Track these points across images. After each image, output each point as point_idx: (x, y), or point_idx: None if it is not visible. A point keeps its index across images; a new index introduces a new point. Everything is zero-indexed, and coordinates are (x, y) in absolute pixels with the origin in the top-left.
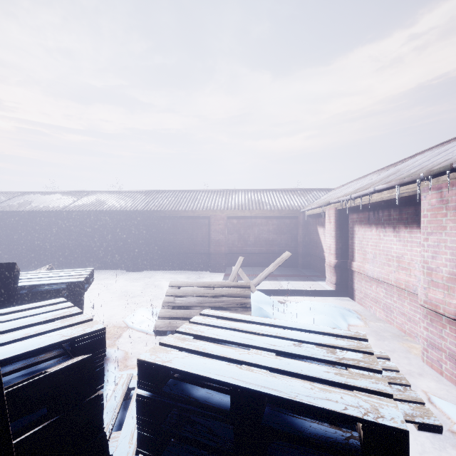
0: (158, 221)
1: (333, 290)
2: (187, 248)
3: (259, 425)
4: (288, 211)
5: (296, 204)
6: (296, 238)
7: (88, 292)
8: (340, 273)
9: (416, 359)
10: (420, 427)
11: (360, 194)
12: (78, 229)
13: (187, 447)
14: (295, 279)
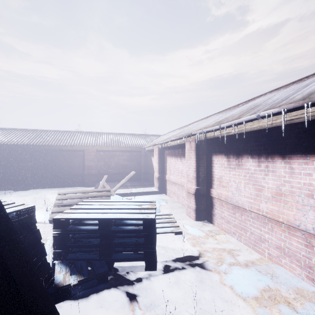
0: (42, 153)
1: (157, 191)
2: (66, 171)
3: (110, 230)
4: (136, 147)
5: (140, 143)
6: (140, 163)
7: None
8: (160, 182)
9: (184, 214)
10: (175, 233)
11: (166, 141)
12: None
13: (78, 253)
14: (138, 187)
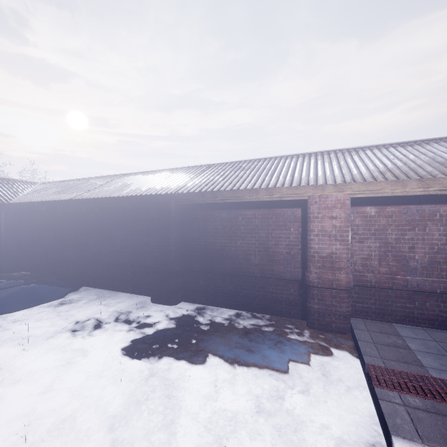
0: (203, 214)
1: None
2: (255, 266)
3: None
4: None
5: None
6: None
7: (18, 382)
8: None
9: None
10: None
11: None
12: (94, 227)
13: None
14: None
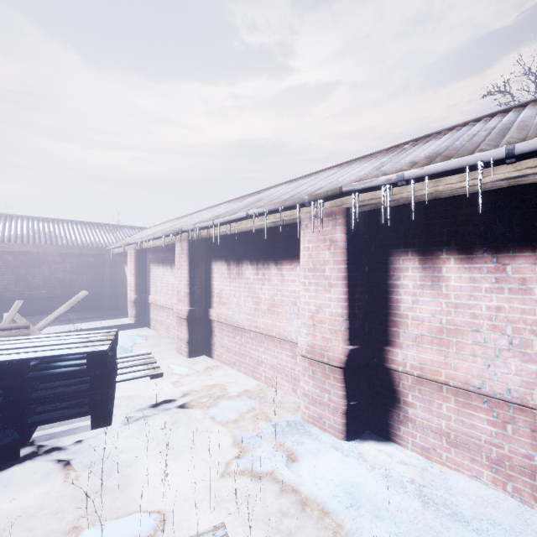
0: None
1: (133, 323)
2: None
3: (24, 378)
4: (92, 248)
5: (103, 241)
6: (102, 278)
7: None
8: (139, 307)
9: (173, 352)
10: (152, 377)
11: (147, 239)
12: None
13: None
14: (96, 320)
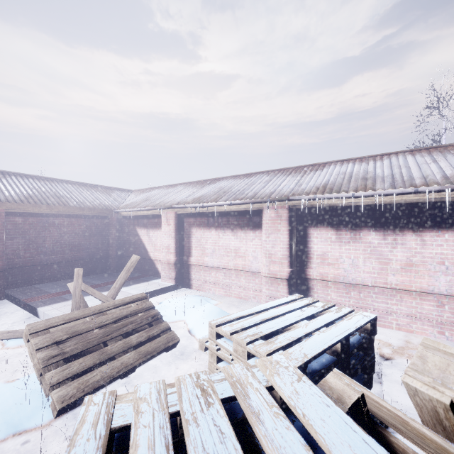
0: None
1: (174, 284)
2: None
3: (349, 353)
4: (102, 210)
5: (107, 202)
6: (108, 240)
7: None
8: (179, 269)
9: None
10: None
11: (215, 204)
12: None
13: None
14: (129, 283)
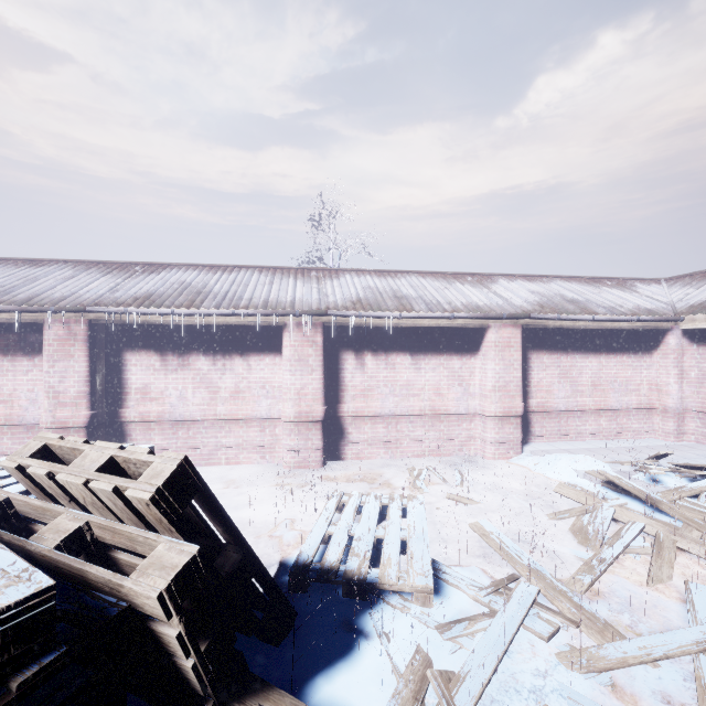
0: None
1: None
2: None
3: None
4: None
5: None
6: None
7: None
8: None
9: None
10: None
11: None
12: None
13: None
14: None
